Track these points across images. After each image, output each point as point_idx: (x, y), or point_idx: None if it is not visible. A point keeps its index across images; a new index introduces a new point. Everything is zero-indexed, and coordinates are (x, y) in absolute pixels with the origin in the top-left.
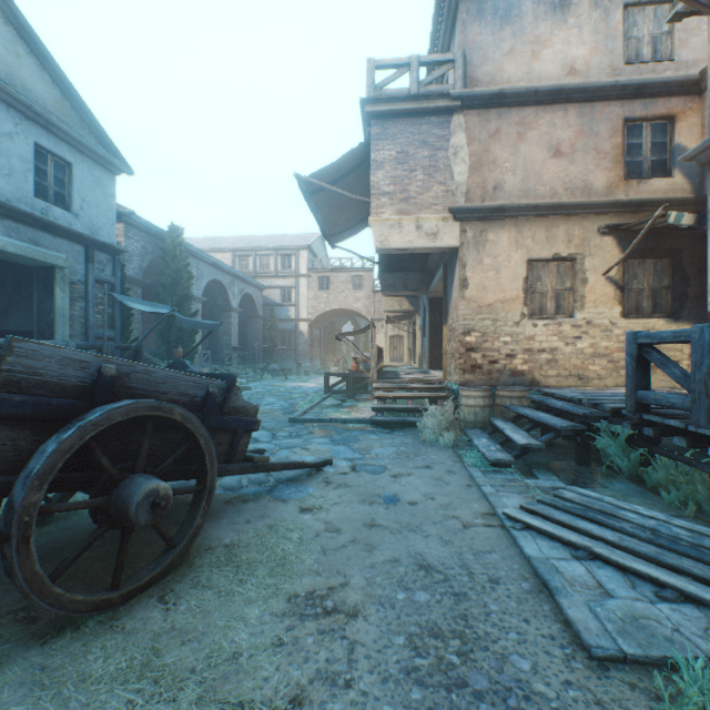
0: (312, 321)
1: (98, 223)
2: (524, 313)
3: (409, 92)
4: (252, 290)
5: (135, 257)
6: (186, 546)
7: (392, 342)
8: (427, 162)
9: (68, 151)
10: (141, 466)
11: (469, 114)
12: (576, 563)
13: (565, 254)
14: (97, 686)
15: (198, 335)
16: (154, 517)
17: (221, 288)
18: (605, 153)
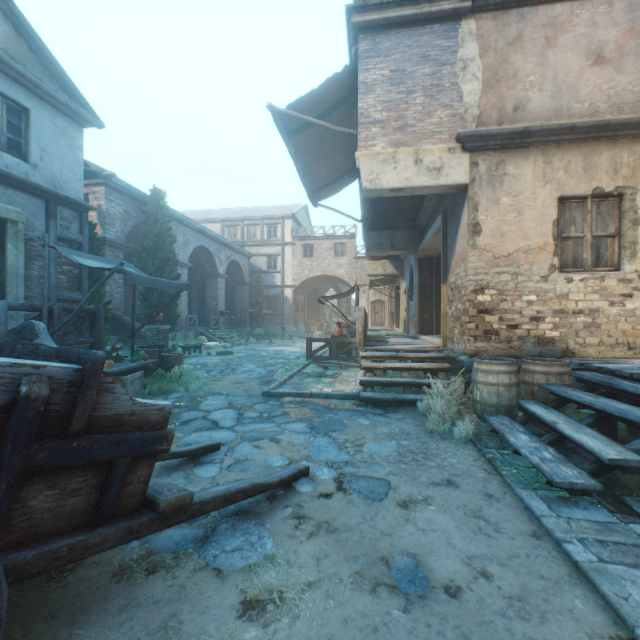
0: (296, 287)
1: (61, 177)
2: (554, 265)
3: None
4: (239, 257)
5: (117, 221)
6: None
7: (373, 307)
8: (428, 81)
9: (23, 95)
10: None
11: (482, 18)
12: None
13: (609, 188)
14: None
15: (183, 300)
16: None
17: (208, 255)
18: None
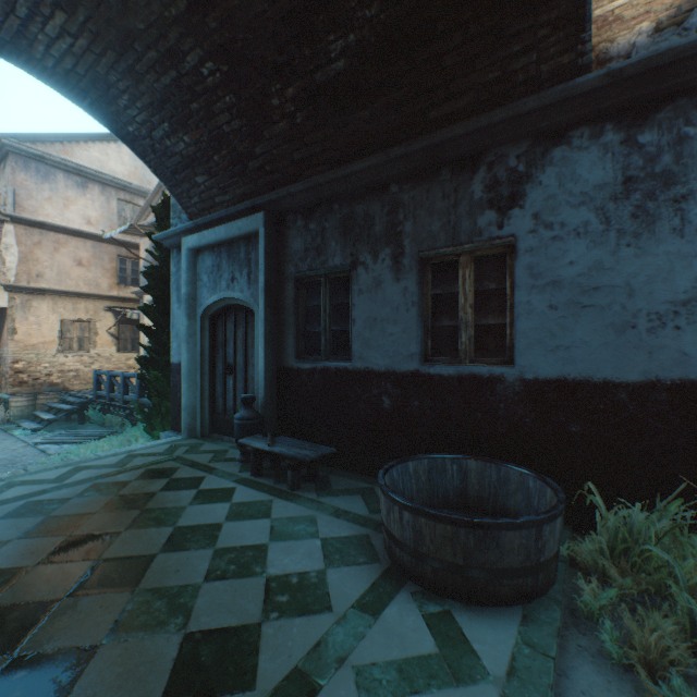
0: None
1: None
2: (60, 350)
3: None
4: None
5: None
6: None
7: None
8: None
9: None
10: None
11: (19, 227)
12: (58, 445)
13: (86, 319)
14: None
15: None
16: None
17: None
18: (109, 270)
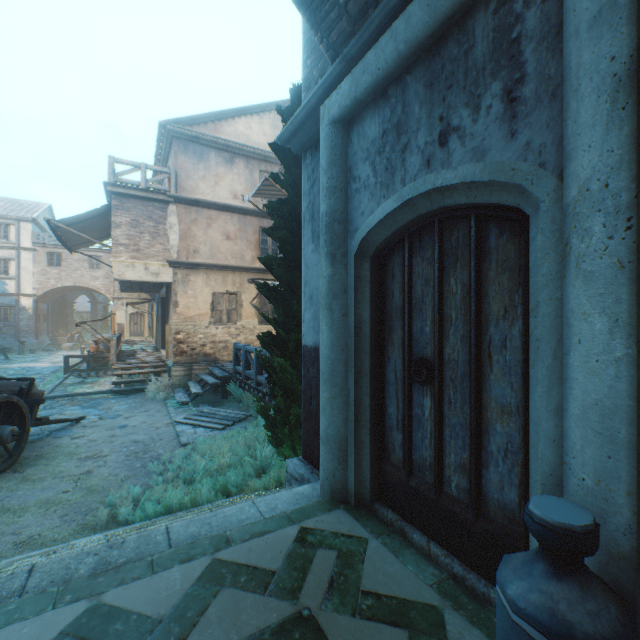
0: (39, 296)
1: None
2: (211, 322)
3: (141, 185)
4: None
5: None
6: (19, 455)
7: (133, 318)
8: (153, 229)
9: None
10: (1, 422)
11: (180, 207)
12: (193, 429)
13: (232, 291)
14: (11, 486)
15: None
16: (14, 440)
17: None
18: (251, 242)
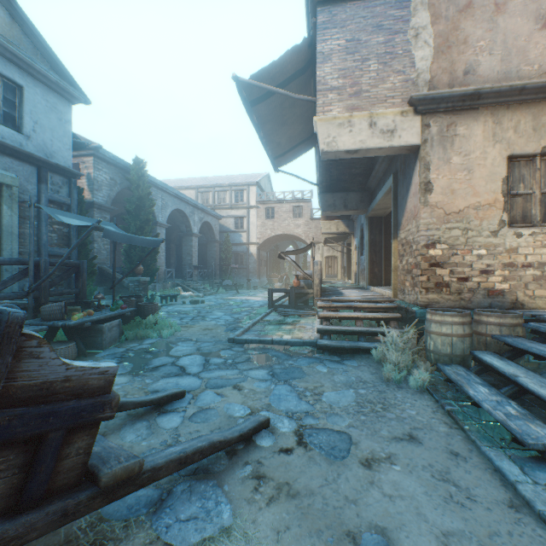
0: (260, 244)
1: (52, 146)
2: (503, 220)
3: None
4: (210, 218)
5: (104, 187)
6: None
7: (327, 261)
8: (382, 49)
9: (17, 73)
10: None
11: None
12: None
13: None
14: None
15: (162, 255)
16: None
17: (183, 217)
18: None
